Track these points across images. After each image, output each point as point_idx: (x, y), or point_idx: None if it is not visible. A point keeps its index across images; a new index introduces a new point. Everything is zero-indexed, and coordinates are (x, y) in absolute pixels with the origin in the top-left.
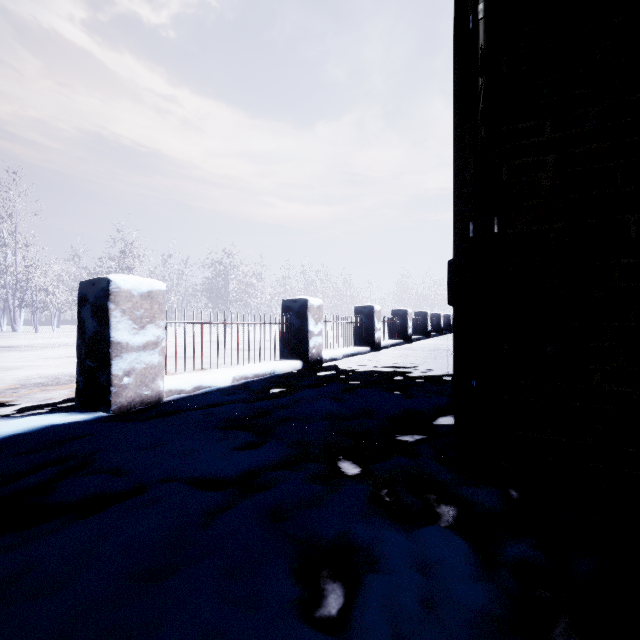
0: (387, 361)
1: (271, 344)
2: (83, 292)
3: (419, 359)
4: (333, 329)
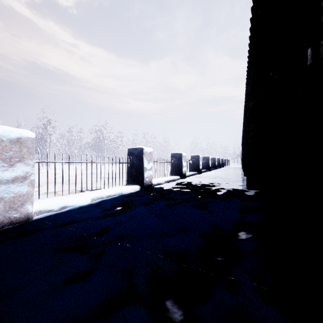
0: (190, 185)
1: (124, 174)
2: None
3: (208, 183)
4: (159, 166)
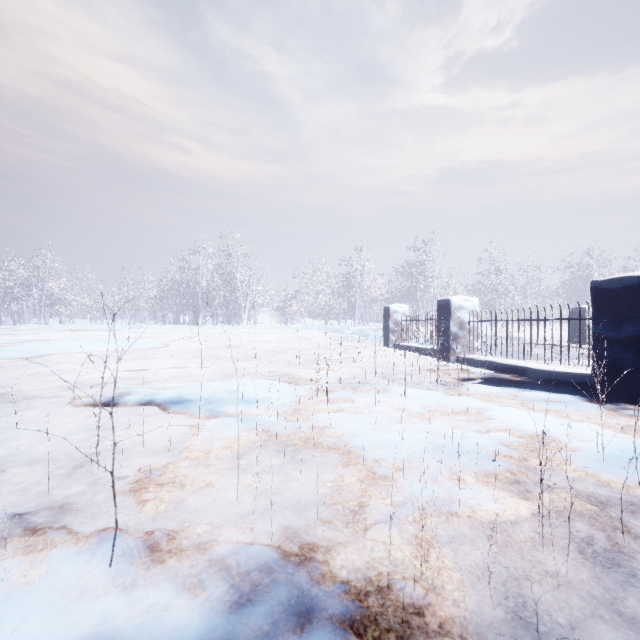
0: None
1: None
2: (573, 311)
3: None
4: None
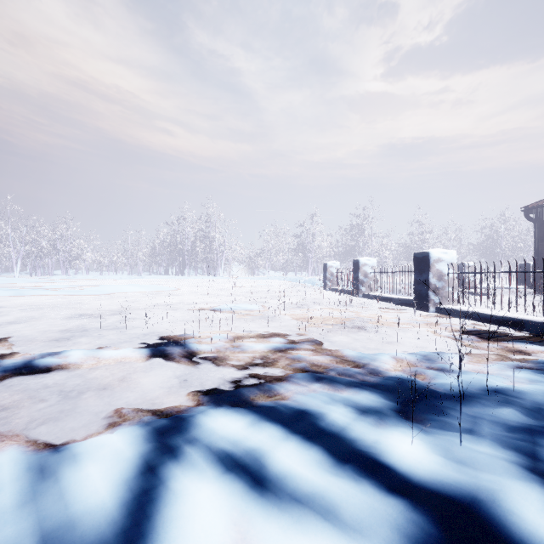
0: None
1: None
2: (458, 266)
3: None
4: None
